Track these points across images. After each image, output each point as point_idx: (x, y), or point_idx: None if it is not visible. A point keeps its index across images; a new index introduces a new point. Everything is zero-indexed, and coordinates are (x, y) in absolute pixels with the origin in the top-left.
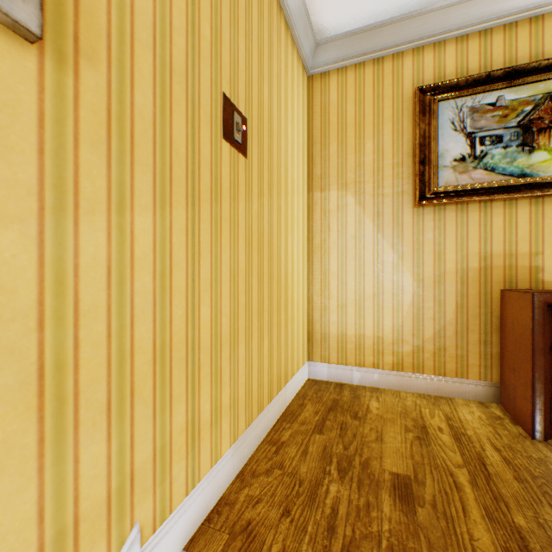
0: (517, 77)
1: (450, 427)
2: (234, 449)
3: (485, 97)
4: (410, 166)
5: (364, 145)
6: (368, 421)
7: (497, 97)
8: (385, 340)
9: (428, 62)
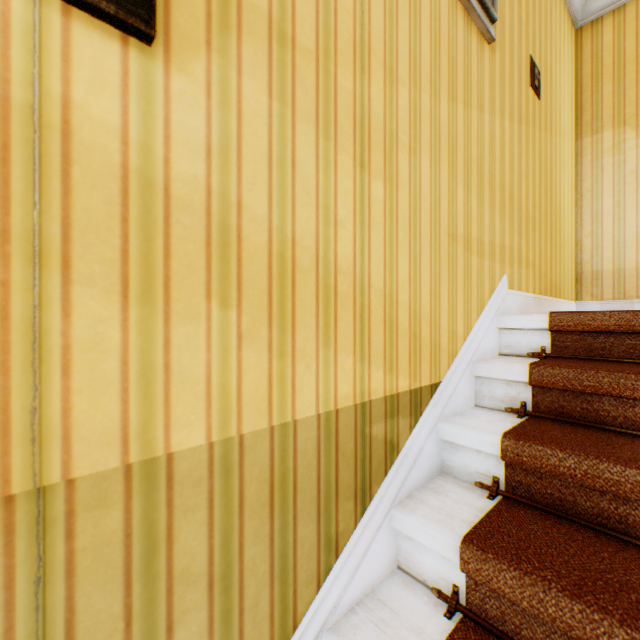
0: None
1: None
2: (533, 297)
3: None
4: None
5: None
6: None
7: None
8: None
9: None
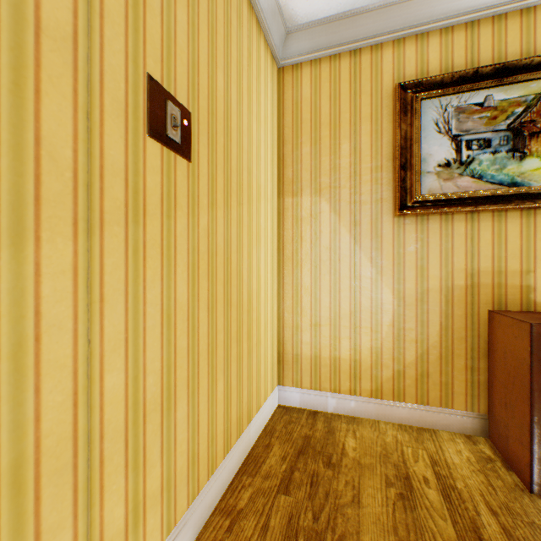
0: (508, 74)
1: (437, 476)
2: None
3: (472, 95)
4: (390, 171)
5: (340, 146)
6: (344, 470)
7: (485, 96)
8: (362, 363)
9: (409, 56)
